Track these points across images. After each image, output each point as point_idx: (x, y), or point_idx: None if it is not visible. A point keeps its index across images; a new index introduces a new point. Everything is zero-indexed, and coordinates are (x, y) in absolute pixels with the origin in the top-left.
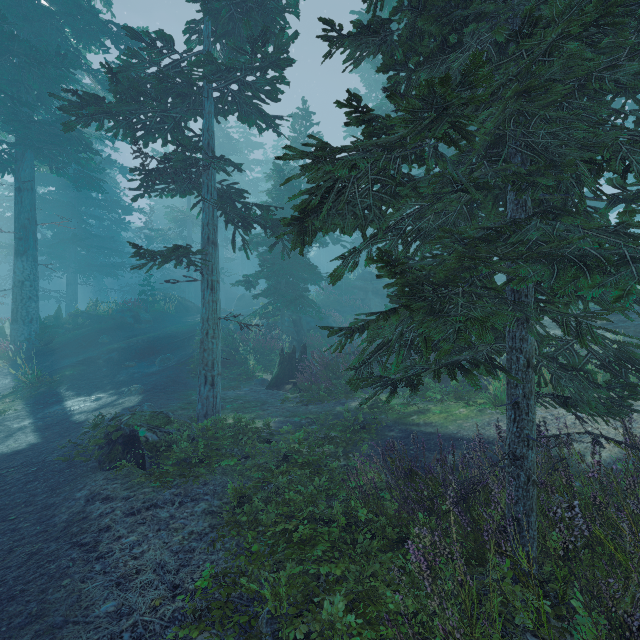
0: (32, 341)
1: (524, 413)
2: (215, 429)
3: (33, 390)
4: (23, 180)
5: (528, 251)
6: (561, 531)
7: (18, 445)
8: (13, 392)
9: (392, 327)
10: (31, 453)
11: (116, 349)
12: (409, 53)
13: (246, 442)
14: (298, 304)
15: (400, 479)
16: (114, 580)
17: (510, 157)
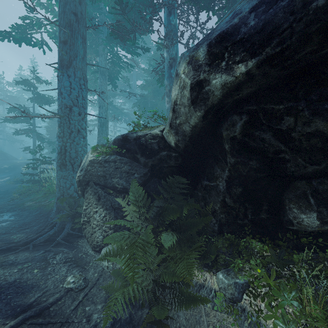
0: None
1: None
2: None
3: None
4: None
5: None
6: None
7: None
8: None
9: None
10: None
11: None
12: None
13: None
14: None
15: None
16: None
17: None
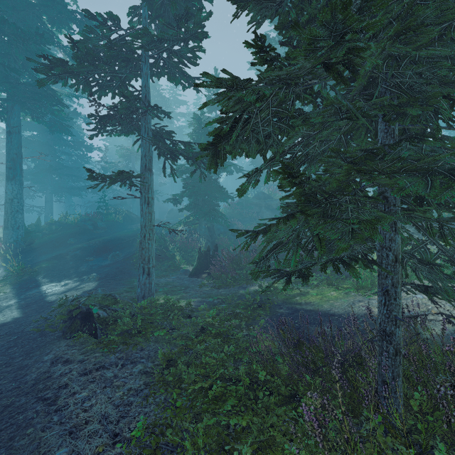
0: (19, 242)
1: (392, 298)
2: (150, 307)
3: (18, 278)
4: (12, 126)
5: (409, 164)
6: (419, 391)
7: (5, 319)
8: (4, 279)
9: (286, 230)
10: (14, 325)
11: (80, 248)
12: (299, 17)
13: (173, 317)
14: (211, 215)
15: (290, 348)
16: (67, 429)
17: (381, 95)
